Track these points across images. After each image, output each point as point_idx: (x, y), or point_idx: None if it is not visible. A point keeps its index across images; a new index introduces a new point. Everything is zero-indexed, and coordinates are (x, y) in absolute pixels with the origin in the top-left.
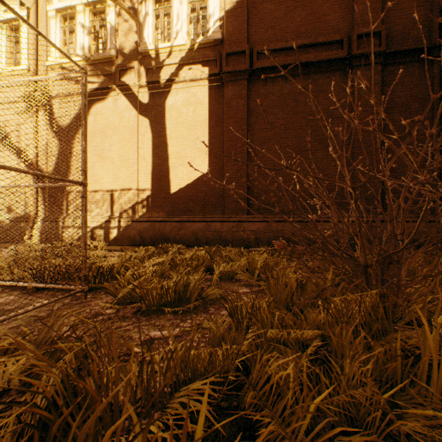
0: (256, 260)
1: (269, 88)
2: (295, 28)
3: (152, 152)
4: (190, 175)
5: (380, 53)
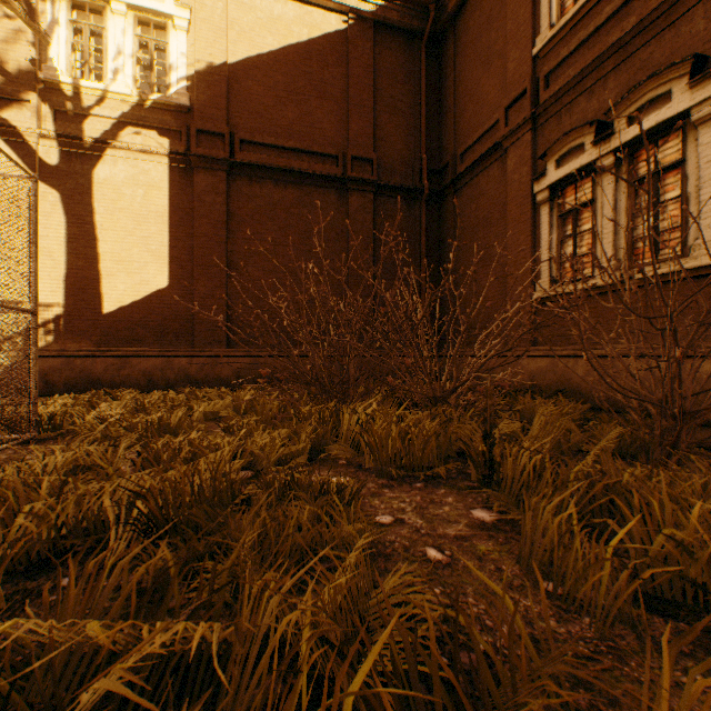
0: (242, 397)
1: (256, 190)
2: (287, 125)
3: (66, 247)
4: (139, 289)
5: (373, 182)
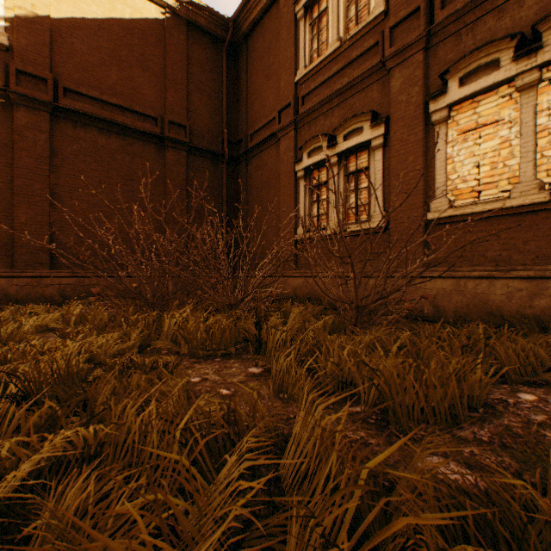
0: (72, 311)
1: (81, 133)
2: (112, 84)
3: None
4: None
5: (186, 144)
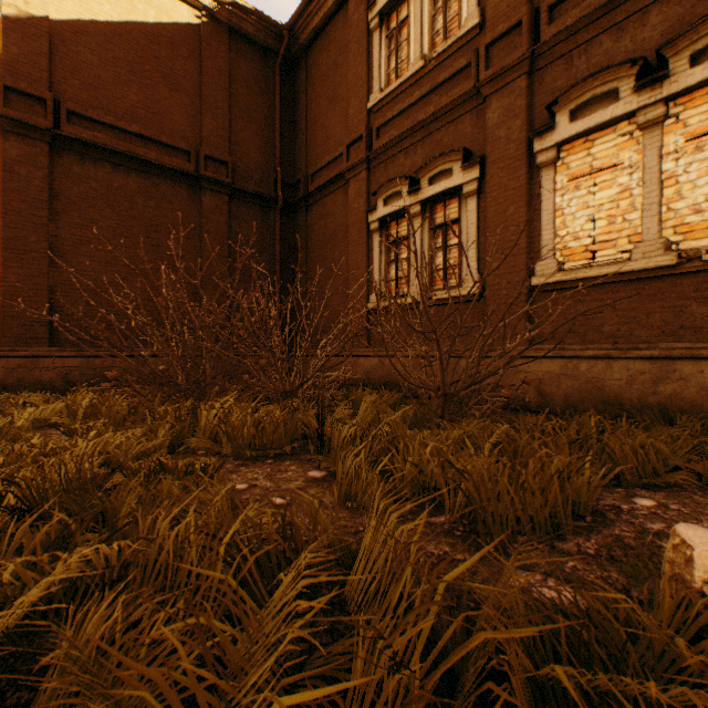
0: (79, 401)
1: (91, 170)
2: (131, 107)
3: None
4: None
5: (228, 185)
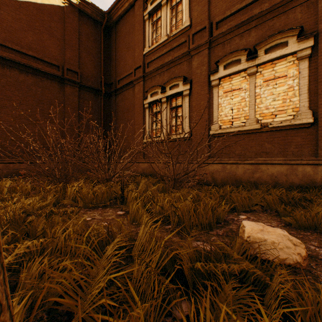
0: (4, 185)
1: (7, 72)
2: (29, 43)
3: None
4: None
5: (78, 83)
